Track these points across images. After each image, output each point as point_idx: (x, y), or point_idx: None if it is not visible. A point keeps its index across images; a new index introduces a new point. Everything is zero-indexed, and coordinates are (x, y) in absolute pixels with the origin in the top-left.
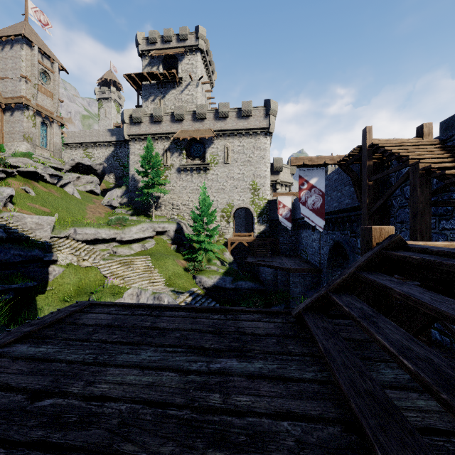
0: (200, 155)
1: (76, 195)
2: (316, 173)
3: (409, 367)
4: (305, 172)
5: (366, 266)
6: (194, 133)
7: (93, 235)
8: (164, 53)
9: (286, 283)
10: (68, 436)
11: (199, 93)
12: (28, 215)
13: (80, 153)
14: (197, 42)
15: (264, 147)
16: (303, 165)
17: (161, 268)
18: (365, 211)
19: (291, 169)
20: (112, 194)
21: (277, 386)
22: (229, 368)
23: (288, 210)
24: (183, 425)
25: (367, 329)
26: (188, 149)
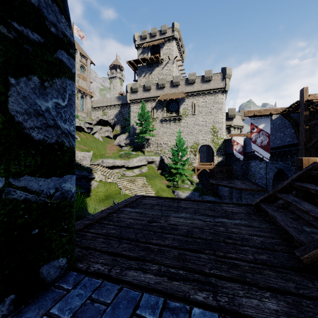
0: (176, 110)
1: (100, 139)
2: (264, 120)
3: (312, 214)
4: (255, 120)
5: (297, 179)
6: (171, 95)
7: (112, 163)
8: (151, 44)
9: (239, 198)
10: (171, 232)
11: (174, 68)
12: (78, 151)
13: (100, 113)
14: (173, 33)
15: (221, 101)
16: (254, 115)
17: (152, 185)
18: (302, 147)
19: (242, 116)
20: (120, 138)
21: (249, 228)
22: (224, 221)
23: (240, 146)
24: (212, 233)
25: (295, 205)
26: (167, 106)
